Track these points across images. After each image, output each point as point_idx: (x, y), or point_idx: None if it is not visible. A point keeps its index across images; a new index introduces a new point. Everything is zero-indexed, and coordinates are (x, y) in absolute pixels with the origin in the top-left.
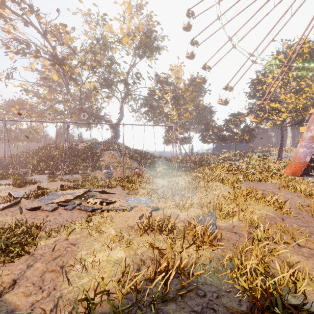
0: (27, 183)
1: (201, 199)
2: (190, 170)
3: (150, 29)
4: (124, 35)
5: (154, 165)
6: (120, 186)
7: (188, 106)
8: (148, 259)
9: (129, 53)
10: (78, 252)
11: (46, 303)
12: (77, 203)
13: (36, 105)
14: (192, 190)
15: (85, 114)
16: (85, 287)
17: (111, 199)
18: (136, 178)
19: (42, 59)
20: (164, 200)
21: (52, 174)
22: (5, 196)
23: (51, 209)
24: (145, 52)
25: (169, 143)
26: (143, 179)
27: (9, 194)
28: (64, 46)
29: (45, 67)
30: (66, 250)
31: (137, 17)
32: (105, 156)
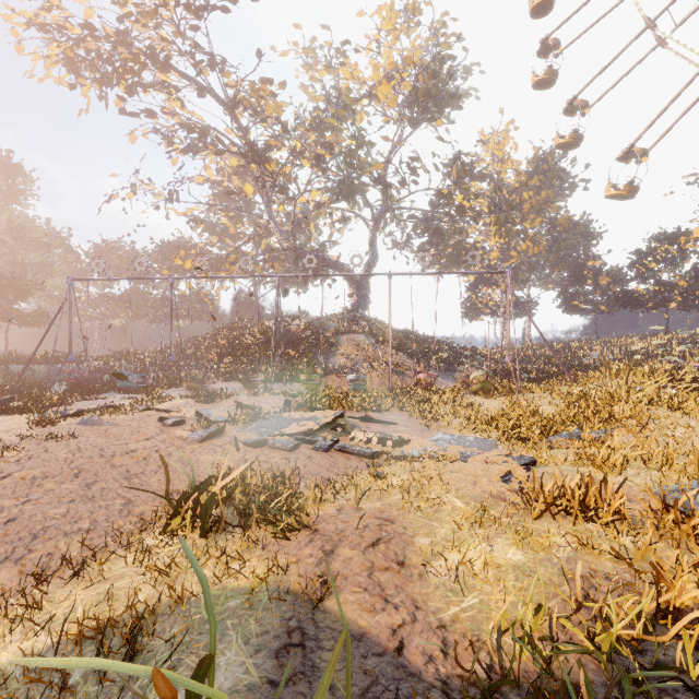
0: (215, 395)
1: (643, 447)
2: (544, 380)
3: (440, 54)
4: (381, 80)
5: (450, 365)
6: (398, 408)
7: (527, 226)
8: (597, 576)
9: (390, 119)
10: (414, 538)
11: (421, 635)
12: (333, 439)
13: (207, 249)
14: (601, 423)
15: (311, 256)
16: (492, 615)
17: (396, 435)
18: (424, 393)
19: (226, 155)
20: (529, 445)
21: (249, 381)
22: (191, 417)
23: (289, 446)
24: (427, 110)
25: (477, 317)
26: (445, 396)
27: (196, 414)
28: (264, 125)
29: (223, 173)
30: (385, 530)
31: (407, 35)
32: (343, 345)
